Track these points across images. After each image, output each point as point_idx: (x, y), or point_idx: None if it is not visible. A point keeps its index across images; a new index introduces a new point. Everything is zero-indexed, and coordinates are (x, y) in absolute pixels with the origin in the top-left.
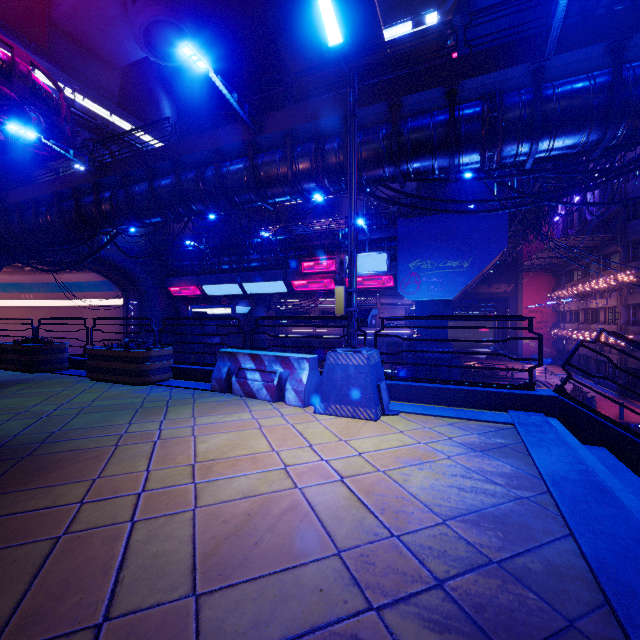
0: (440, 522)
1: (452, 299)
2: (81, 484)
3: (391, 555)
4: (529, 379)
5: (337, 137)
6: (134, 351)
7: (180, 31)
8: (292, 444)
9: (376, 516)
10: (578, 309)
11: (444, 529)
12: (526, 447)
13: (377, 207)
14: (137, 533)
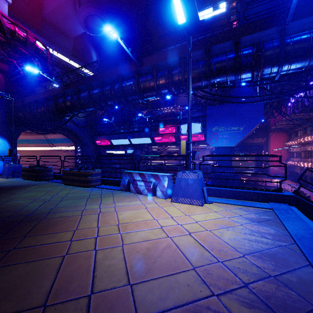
0: (241, 256)
1: (234, 146)
2: (69, 232)
3: (219, 270)
4: (279, 186)
5: (178, 67)
6: (84, 171)
7: (101, 19)
8: (163, 216)
9: (209, 252)
10: (300, 151)
11: (244, 259)
12: (281, 221)
13: (195, 100)
14: (98, 255)
